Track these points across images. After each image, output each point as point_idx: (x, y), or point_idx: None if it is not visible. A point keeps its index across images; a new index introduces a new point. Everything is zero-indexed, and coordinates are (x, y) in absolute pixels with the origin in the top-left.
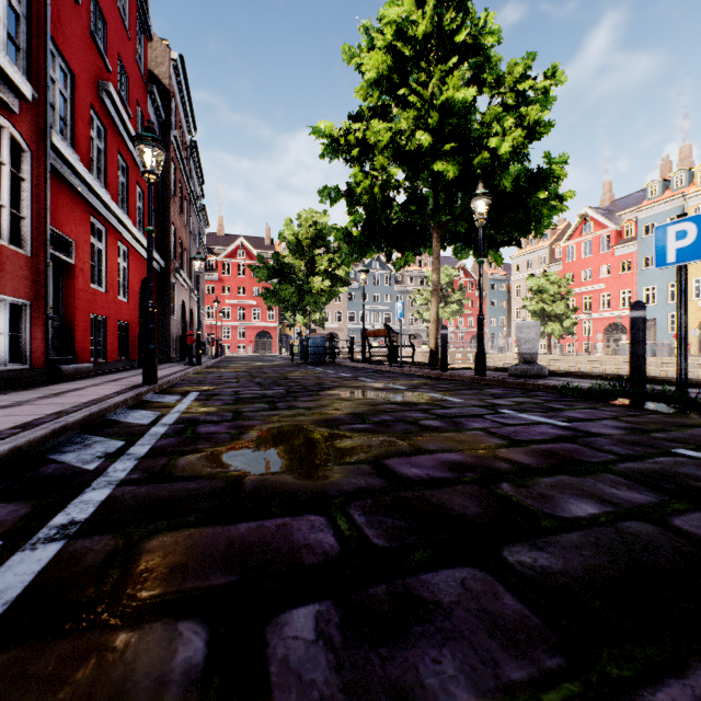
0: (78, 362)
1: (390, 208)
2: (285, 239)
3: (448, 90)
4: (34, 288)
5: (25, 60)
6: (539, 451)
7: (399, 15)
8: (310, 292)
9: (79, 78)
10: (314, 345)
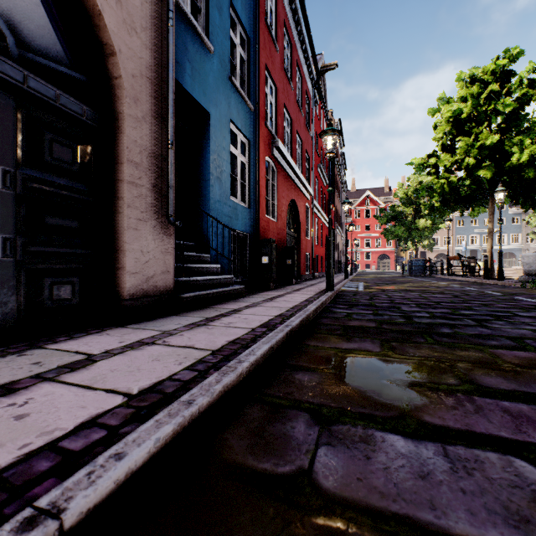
0: (314, 272)
1: (456, 191)
2: (398, 196)
3: (481, 138)
4: (310, 249)
5: (308, 181)
6: (447, 290)
7: (453, 107)
8: (416, 229)
9: (314, 170)
10: (416, 265)
